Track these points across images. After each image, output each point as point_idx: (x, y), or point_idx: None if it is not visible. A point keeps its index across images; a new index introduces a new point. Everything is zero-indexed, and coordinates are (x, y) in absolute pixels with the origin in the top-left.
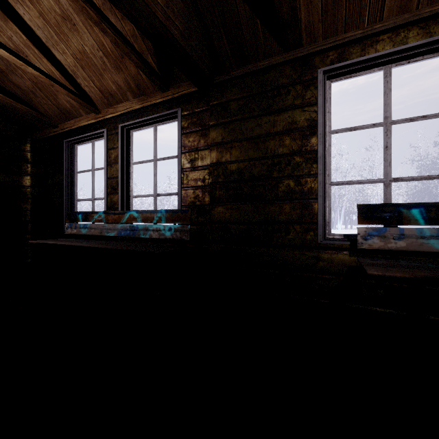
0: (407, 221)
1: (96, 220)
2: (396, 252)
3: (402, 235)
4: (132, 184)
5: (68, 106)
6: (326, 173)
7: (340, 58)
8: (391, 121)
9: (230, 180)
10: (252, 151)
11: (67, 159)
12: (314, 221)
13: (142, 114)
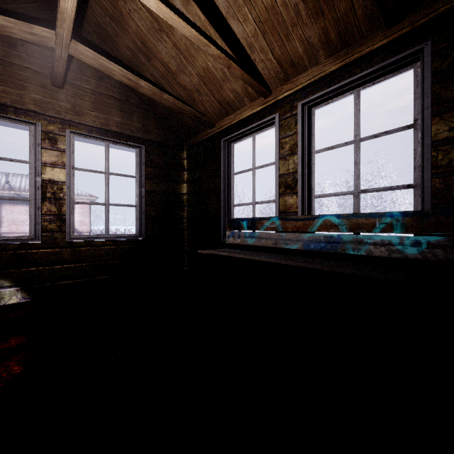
0: None
1: (267, 228)
2: None
3: None
4: (312, 179)
5: (231, 97)
6: None
7: None
8: None
9: None
10: None
11: (224, 160)
12: None
13: (339, 77)
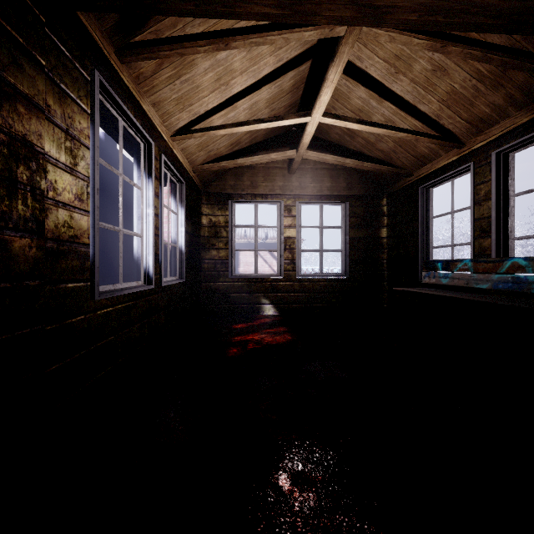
0: None
1: (460, 269)
2: None
3: None
4: (511, 222)
5: (426, 152)
6: None
7: None
8: None
9: None
10: None
11: (422, 206)
12: None
13: (532, 126)
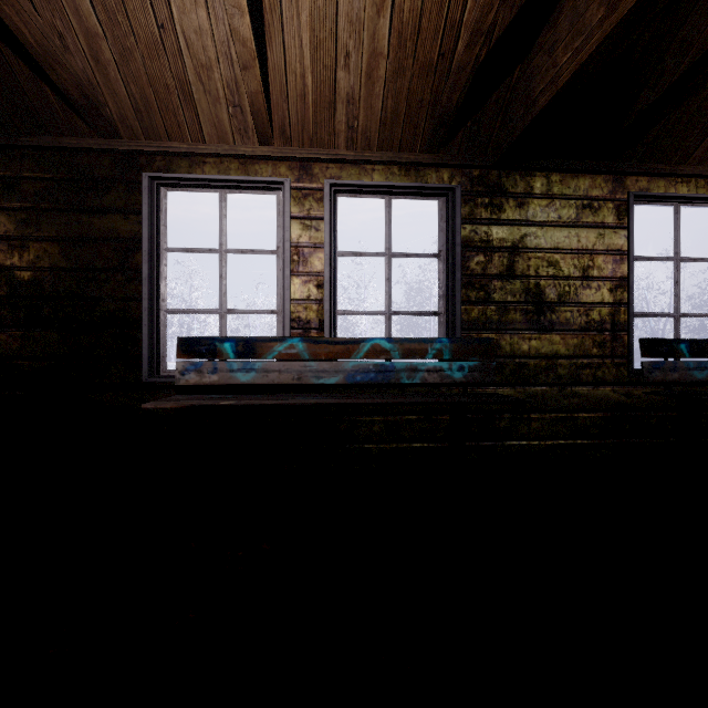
0: (220, 355)
1: None
2: (213, 386)
3: (216, 369)
4: None
5: None
6: (156, 299)
7: (168, 168)
8: (226, 250)
9: (19, 294)
10: (57, 257)
11: None
12: (140, 356)
13: None
